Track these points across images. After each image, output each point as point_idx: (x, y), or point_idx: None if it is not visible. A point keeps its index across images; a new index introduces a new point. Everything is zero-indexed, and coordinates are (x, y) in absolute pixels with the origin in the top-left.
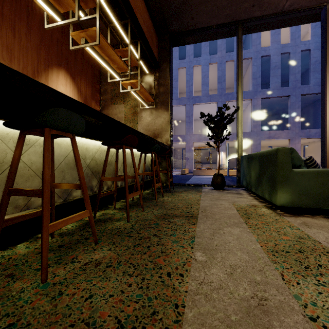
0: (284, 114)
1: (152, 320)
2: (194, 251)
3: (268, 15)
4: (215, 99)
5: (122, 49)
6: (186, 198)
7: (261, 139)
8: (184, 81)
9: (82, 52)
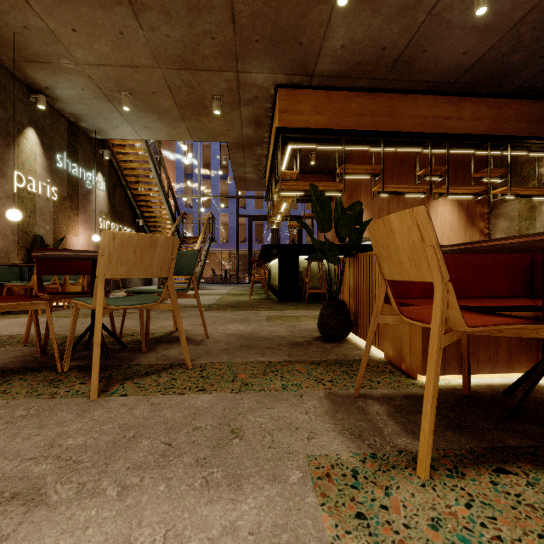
0: None
1: None
2: None
3: None
4: None
5: (482, 171)
6: None
7: None
8: None
9: (463, 164)
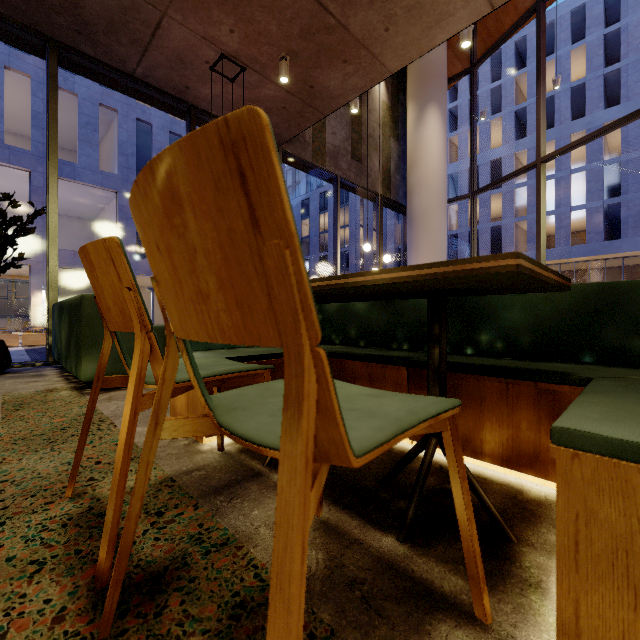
0: None
1: None
2: None
3: (110, 65)
4: (24, 162)
5: None
6: None
7: (137, 273)
8: None
9: None
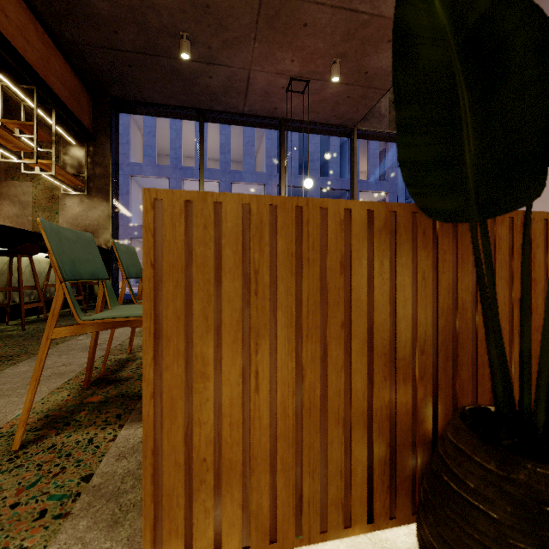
0: None
1: (25, 354)
2: (79, 336)
3: (230, 112)
4: (216, 177)
5: (23, 122)
6: None
7: None
8: (169, 138)
9: None
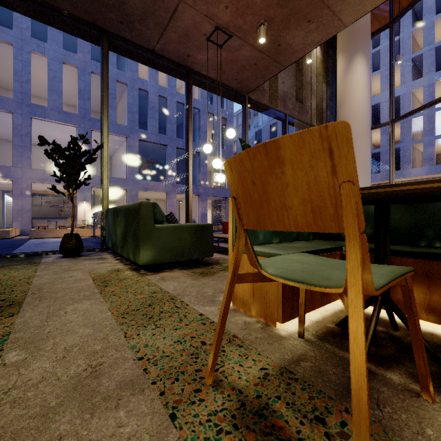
0: (162, 164)
1: None
2: (3, 353)
3: (139, 45)
4: (73, 121)
5: None
6: (3, 278)
7: (139, 190)
8: (10, 69)
9: None
